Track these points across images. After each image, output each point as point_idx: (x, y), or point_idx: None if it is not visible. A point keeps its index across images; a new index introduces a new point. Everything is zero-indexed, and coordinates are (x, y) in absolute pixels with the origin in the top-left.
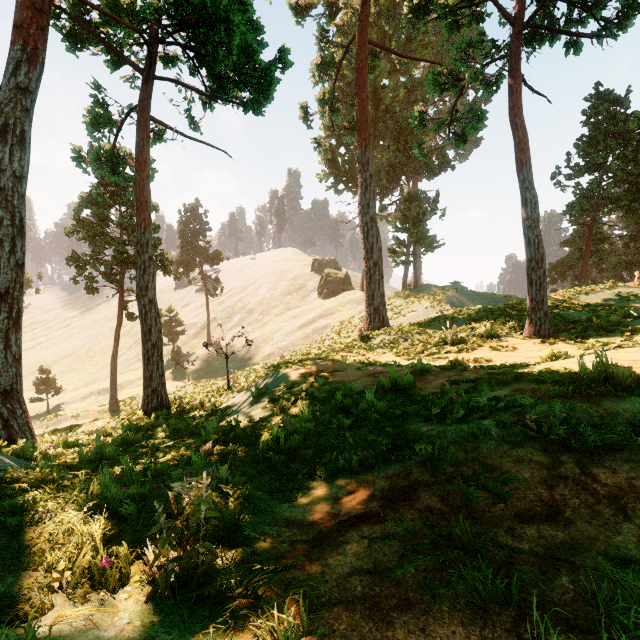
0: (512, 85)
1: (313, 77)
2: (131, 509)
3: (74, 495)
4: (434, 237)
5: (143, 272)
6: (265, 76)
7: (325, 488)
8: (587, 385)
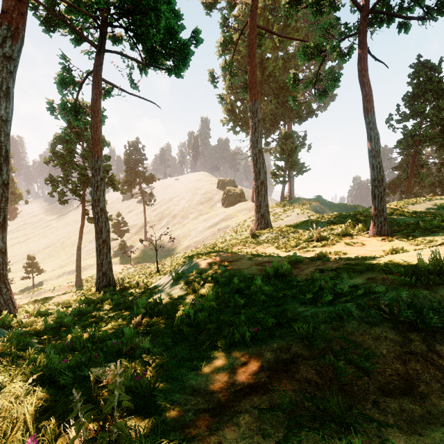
0: (360, 54)
1: (218, 51)
2: (68, 379)
3: (23, 368)
4: (303, 164)
5: (96, 189)
6: (183, 49)
7: (224, 358)
8: (425, 275)
